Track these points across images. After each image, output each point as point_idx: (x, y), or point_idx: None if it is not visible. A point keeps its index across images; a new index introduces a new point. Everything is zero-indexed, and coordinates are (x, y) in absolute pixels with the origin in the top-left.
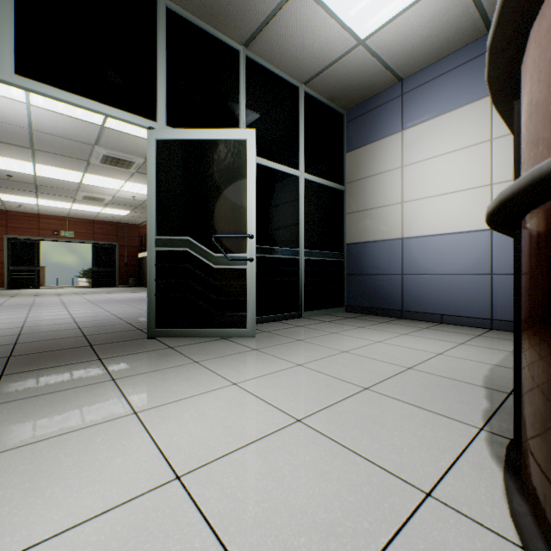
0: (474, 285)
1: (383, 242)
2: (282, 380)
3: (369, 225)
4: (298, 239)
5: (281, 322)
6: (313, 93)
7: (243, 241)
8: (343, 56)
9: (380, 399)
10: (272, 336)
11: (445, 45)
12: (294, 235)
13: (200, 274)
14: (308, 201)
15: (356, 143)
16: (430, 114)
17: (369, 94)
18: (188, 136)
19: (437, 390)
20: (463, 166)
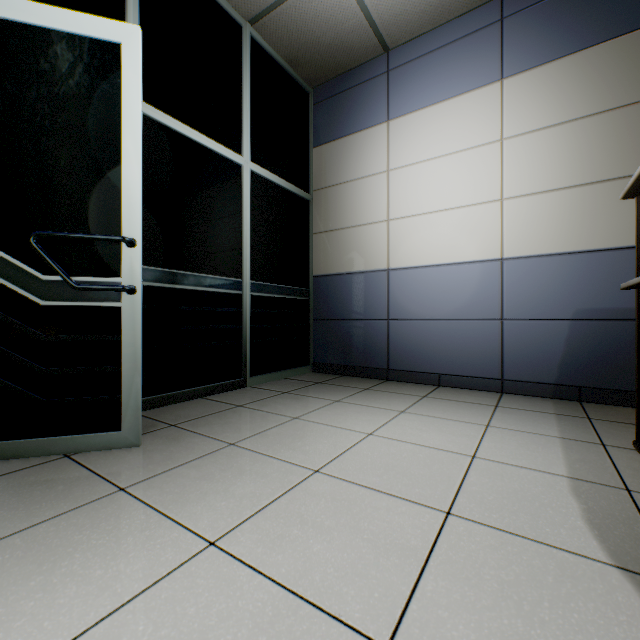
0: (481, 334)
1: (363, 274)
2: None
3: (345, 251)
4: (240, 264)
5: (209, 399)
6: (265, 44)
7: (112, 251)
8: None
9: None
10: (180, 437)
11: (447, 2)
12: (235, 257)
13: (2, 318)
14: (257, 206)
15: (327, 134)
16: (425, 100)
17: (345, 65)
18: None
19: (549, 610)
20: (467, 174)
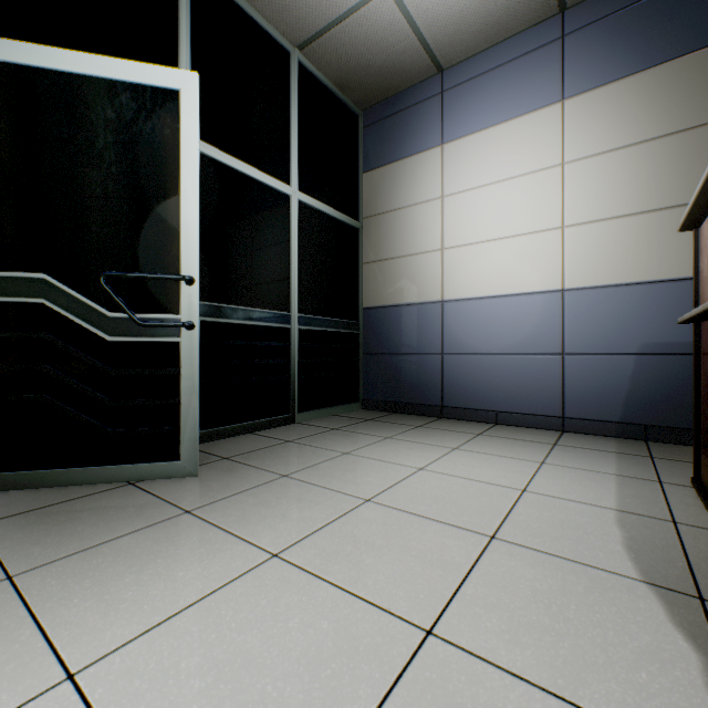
0: (541, 369)
1: (416, 306)
2: (222, 632)
3: (396, 282)
4: (289, 297)
5: (258, 434)
6: (314, 68)
7: (172, 289)
8: (361, 7)
9: (472, 684)
10: (234, 468)
11: (504, 20)
12: (283, 290)
13: (74, 353)
14: (305, 237)
15: (378, 159)
16: (481, 122)
17: (396, 86)
18: (46, 61)
19: (574, 611)
20: (526, 200)
